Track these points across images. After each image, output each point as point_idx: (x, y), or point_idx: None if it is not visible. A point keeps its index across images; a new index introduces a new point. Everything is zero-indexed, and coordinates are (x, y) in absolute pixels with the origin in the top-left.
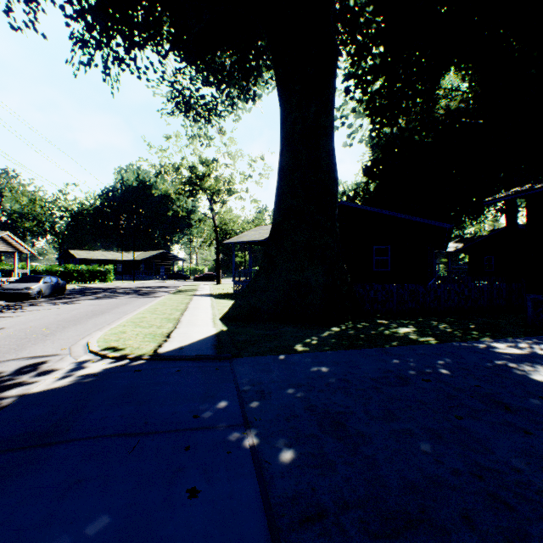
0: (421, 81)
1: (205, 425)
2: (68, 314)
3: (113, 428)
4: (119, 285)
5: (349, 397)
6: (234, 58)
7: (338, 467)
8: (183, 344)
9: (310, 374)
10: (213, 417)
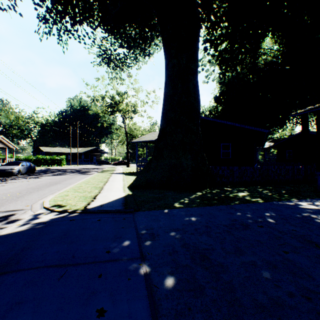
0: (250, 43)
1: (114, 258)
2: (34, 184)
3: (49, 261)
4: (68, 167)
5: (210, 238)
6: (137, 31)
7: (206, 291)
8: (103, 203)
9: (184, 222)
10: (119, 252)
